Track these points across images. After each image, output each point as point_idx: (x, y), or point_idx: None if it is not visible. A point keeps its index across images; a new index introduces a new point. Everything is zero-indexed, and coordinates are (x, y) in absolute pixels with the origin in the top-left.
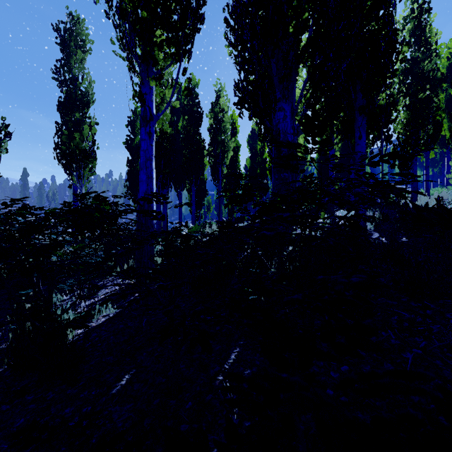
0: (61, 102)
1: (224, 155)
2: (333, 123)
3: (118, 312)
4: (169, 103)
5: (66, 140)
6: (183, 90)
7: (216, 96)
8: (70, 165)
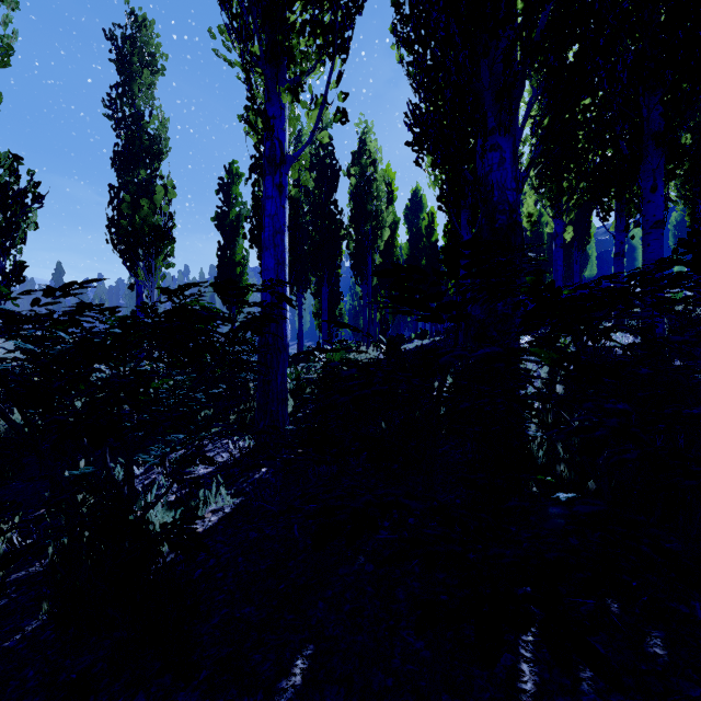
0: (117, 153)
1: (376, 235)
2: (563, 178)
3: (238, 504)
4: (312, 134)
5: (128, 210)
6: (335, 113)
7: (359, 141)
8: (135, 251)
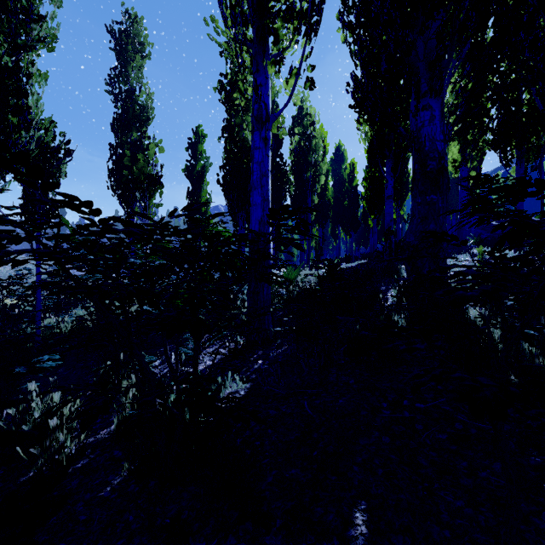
0: (116, 119)
1: (315, 180)
2: (468, 133)
3: (250, 388)
4: (290, 97)
5: (129, 162)
6: (305, 81)
7: (298, 108)
8: (134, 194)
